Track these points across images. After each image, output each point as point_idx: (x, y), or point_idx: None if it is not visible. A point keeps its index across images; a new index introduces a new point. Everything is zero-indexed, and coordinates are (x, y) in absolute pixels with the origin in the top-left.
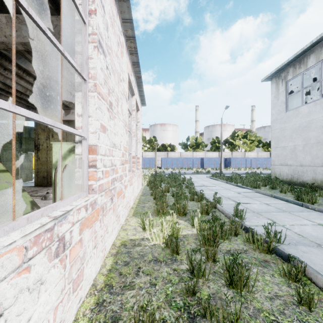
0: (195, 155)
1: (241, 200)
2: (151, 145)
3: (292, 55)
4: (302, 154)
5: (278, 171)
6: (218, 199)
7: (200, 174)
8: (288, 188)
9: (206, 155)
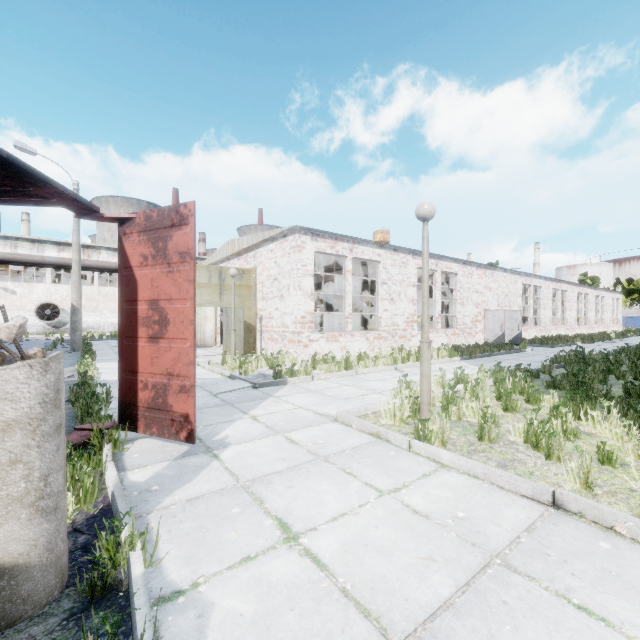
0: None
1: None
2: None
3: None
4: None
5: None
6: None
7: None
8: None
9: None
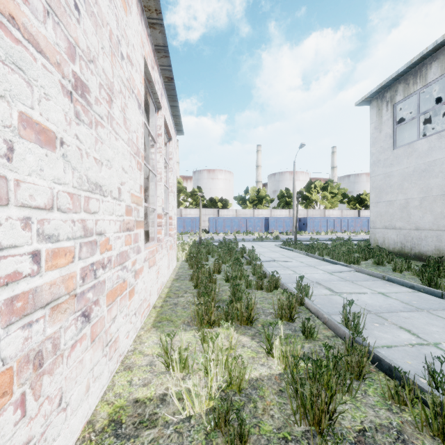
0: (256, 213)
1: (340, 286)
2: (195, 199)
3: (405, 64)
4: (418, 212)
5: (381, 238)
6: (306, 287)
7: (265, 242)
8: (406, 264)
9: (271, 213)
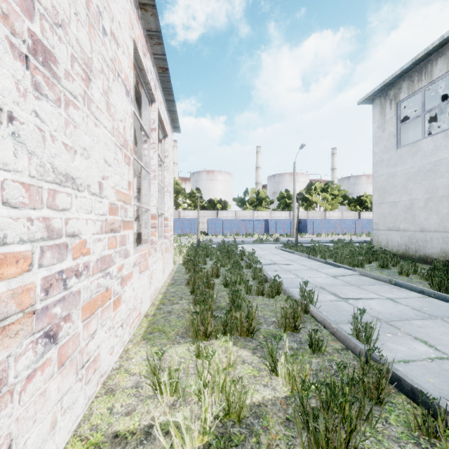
0: (256, 215)
1: (345, 291)
2: (193, 200)
3: (409, 61)
4: (423, 213)
5: (385, 240)
6: (310, 293)
7: (265, 244)
8: (412, 268)
9: (271, 215)
